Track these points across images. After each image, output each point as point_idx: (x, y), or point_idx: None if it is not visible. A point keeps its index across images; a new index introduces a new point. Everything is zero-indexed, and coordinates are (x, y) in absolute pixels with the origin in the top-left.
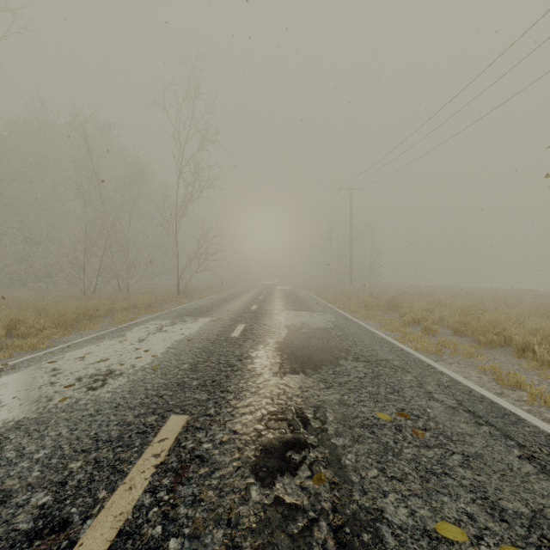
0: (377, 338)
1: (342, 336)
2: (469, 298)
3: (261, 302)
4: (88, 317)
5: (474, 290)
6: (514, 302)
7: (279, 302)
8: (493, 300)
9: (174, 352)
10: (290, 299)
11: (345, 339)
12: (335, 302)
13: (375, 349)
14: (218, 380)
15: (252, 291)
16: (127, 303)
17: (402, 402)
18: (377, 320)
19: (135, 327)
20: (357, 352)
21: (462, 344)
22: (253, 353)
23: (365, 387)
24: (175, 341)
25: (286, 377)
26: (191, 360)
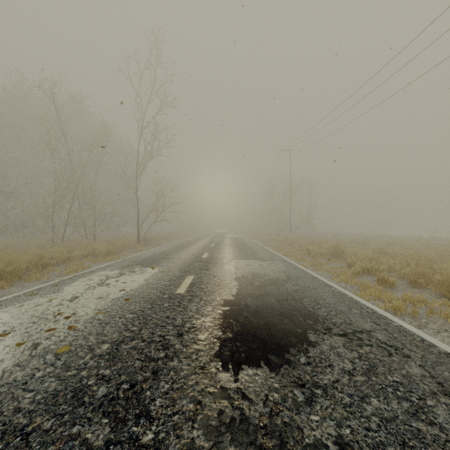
0: (337, 293)
1: (299, 291)
2: (402, 246)
3: (212, 250)
4: (41, 266)
5: (401, 238)
6: (448, 250)
7: (229, 249)
8: (430, 248)
9: (100, 320)
10: (238, 247)
11: (304, 297)
12: (280, 250)
13: (344, 311)
14: (140, 382)
15: (204, 239)
16: (86, 251)
17: (449, 446)
18: (326, 269)
19: (79, 279)
20: (324, 318)
21: (433, 301)
22: (198, 321)
23: (366, 397)
24: (111, 300)
25: (242, 374)
26: (116, 335)
